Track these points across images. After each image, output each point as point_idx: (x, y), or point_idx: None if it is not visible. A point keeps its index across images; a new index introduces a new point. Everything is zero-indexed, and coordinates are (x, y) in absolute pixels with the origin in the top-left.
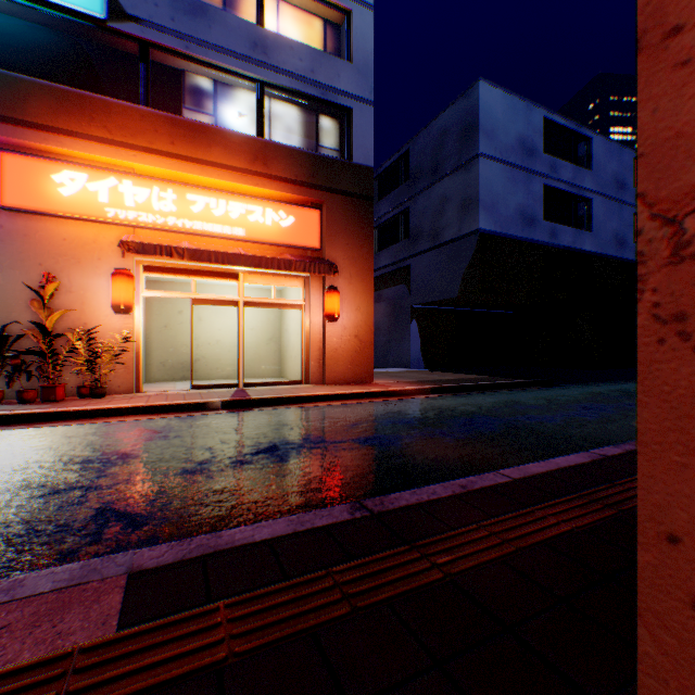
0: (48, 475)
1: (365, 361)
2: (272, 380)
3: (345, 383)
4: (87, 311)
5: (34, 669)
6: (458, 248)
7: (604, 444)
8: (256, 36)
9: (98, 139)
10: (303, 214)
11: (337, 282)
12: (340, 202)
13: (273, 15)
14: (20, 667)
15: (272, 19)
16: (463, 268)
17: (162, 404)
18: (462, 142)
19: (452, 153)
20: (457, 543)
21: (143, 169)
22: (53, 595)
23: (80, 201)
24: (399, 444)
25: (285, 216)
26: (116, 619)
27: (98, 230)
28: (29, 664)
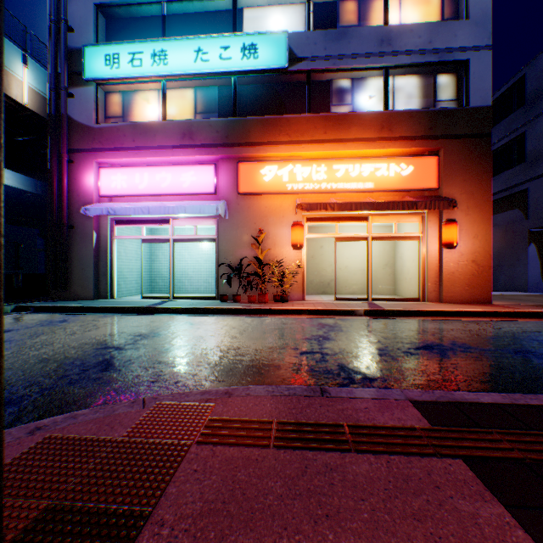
0: (293, 343)
1: (482, 283)
2: (388, 297)
3: (461, 303)
4: (276, 249)
5: (401, 429)
6: None
7: None
8: (382, 34)
9: (282, 143)
10: (420, 162)
11: (452, 215)
12: (456, 145)
13: (393, 12)
14: (394, 426)
15: (392, 15)
16: None
17: (325, 309)
18: None
19: None
20: None
21: (306, 155)
22: (375, 400)
23: (273, 183)
24: None
25: (404, 167)
26: (424, 420)
27: (281, 199)
28: (397, 426)
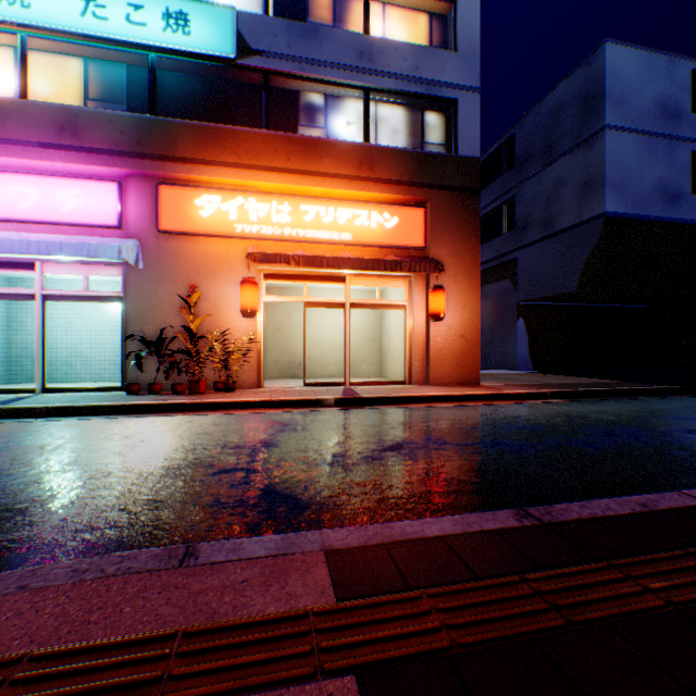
0: (212, 456)
1: (471, 361)
2: (373, 380)
3: (450, 385)
4: (220, 315)
5: (283, 621)
6: (577, 235)
7: None
8: (362, 45)
9: (229, 165)
10: (407, 214)
11: (441, 281)
12: (444, 198)
13: (376, 21)
14: (272, 617)
15: (375, 25)
16: (583, 258)
17: (283, 399)
18: (581, 116)
19: (568, 130)
20: (666, 569)
21: (264, 187)
22: (270, 560)
23: (216, 220)
24: (532, 451)
25: (388, 218)
26: (331, 590)
27: (228, 245)
28: (278, 616)
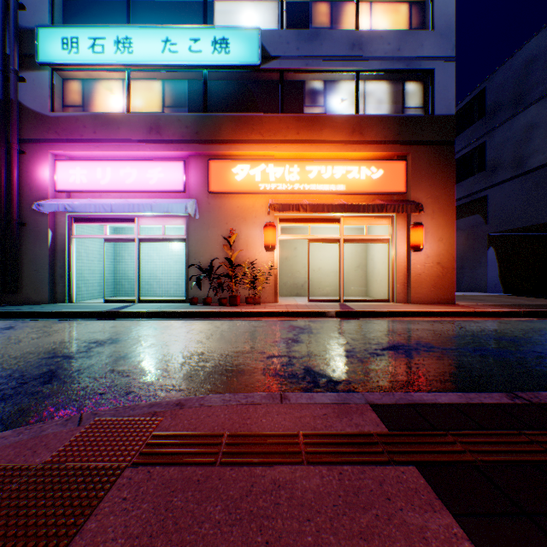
0: (261, 346)
1: (446, 284)
2: (360, 298)
3: (427, 303)
4: (248, 250)
5: (358, 436)
6: None
7: None
8: (353, 38)
9: (255, 142)
10: (390, 166)
11: (419, 219)
12: (422, 151)
13: (364, 17)
14: (351, 433)
15: (363, 20)
16: None
17: (297, 311)
18: None
19: (540, 80)
20: None
21: (279, 155)
22: (335, 405)
23: (246, 182)
24: (511, 357)
25: (375, 170)
26: (382, 424)
27: (254, 199)
28: (354, 433)
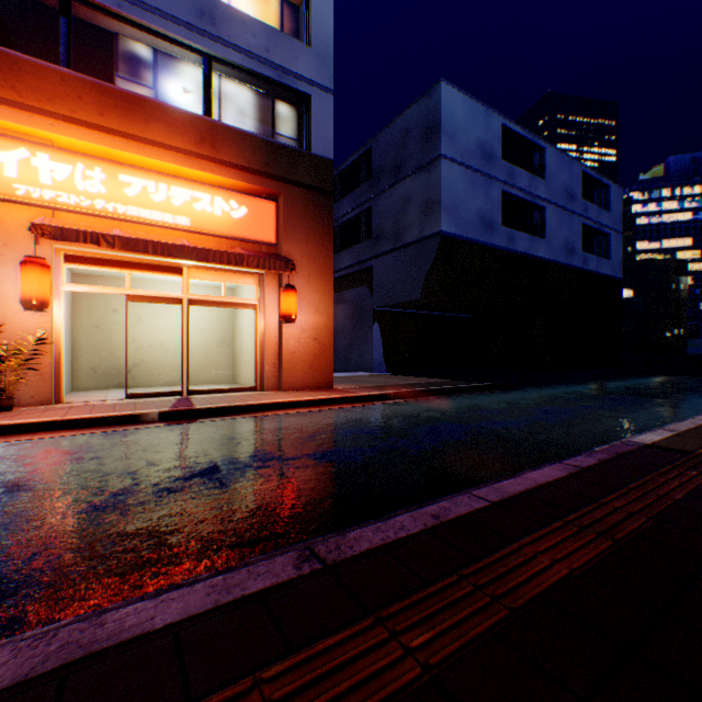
0: None
1: (325, 365)
2: (223, 387)
3: (304, 389)
4: None
5: None
6: (420, 250)
7: (572, 451)
8: (203, 4)
9: (3, 100)
10: (257, 205)
11: (295, 281)
12: (298, 195)
13: None
14: None
15: None
16: (425, 271)
17: (83, 417)
18: (424, 143)
19: (414, 153)
20: (436, 608)
21: (64, 142)
22: None
23: None
24: (360, 459)
25: (236, 206)
26: None
27: (4, 210)
28: None
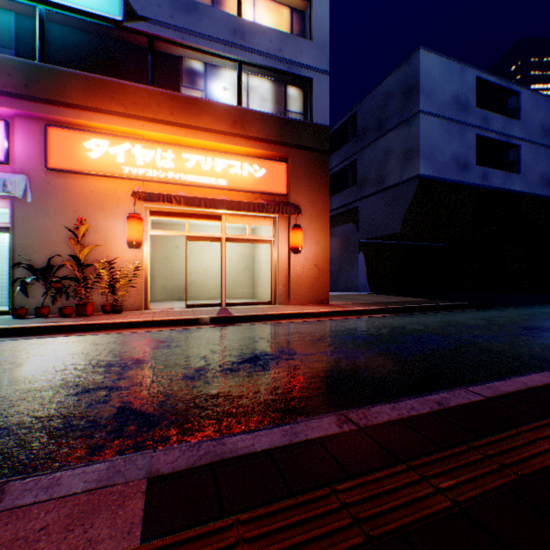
0: (80, 375)
1: (323, 285)
2: (247, 301)
3: (307, 304)
4: (109, 246)
5: None
6: (400, 191)
7: None
8: (236, 25)
9: (116, 114)
10: (272, 166)
11: (300, 221)
12: (302, 156)
13: (248, 8)
14: None
15: (247, 10)
16: (404, 208)
17: (164, 319)
18: (403, 102)
19: (394, 112)
20: (454, 466)
21: (150, 136)
22: (84, 497)
23: (104, 162)
24: (362, 358)
25: (258, 169)
26: (139, 529)
27: (116, 184)
28: None
